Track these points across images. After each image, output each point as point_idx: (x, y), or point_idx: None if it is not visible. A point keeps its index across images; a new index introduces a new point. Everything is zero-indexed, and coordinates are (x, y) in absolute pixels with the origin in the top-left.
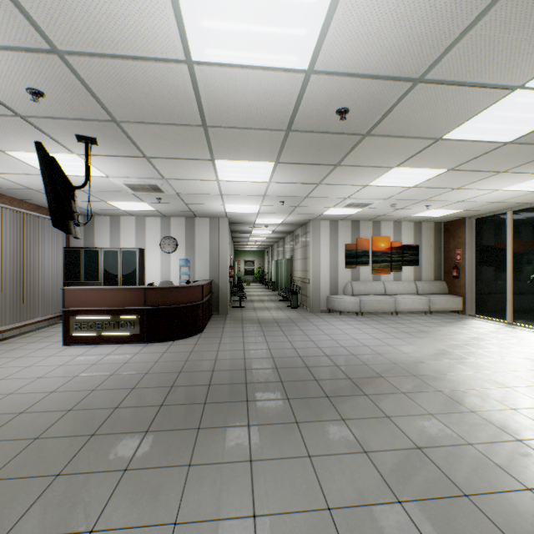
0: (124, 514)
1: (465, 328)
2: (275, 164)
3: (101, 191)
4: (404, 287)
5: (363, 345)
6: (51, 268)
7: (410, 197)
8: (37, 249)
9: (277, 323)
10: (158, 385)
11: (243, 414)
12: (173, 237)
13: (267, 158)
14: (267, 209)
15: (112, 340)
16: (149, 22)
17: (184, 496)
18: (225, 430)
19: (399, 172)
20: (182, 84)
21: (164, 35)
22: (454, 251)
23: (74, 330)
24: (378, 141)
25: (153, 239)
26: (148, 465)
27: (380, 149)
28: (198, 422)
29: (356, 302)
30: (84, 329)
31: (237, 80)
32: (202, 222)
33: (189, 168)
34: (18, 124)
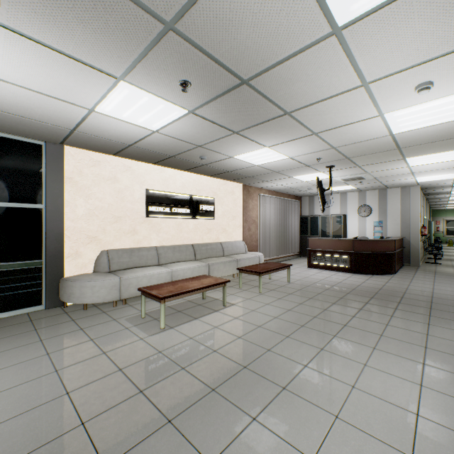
0: (364, 317)
1: None
2: None
3: (325, 184)
4: None
5: None
6: (294, 227)
7: None
8: (289, 217)
9: None
10: (367, 290)
11: (425, 311)
12: (367, 205)
13: (452, 149)
14: None
15: (332, 269)
16: (374, 132)
17: (390, 321)
18: (412, 313)
19: None
20: (386, 140)
21: (380, 133)
22: None
23: (312, 260)
24: None
25: (352, 208)
26: (370, 311)
27: None
28: (395, 307)
29: None
30: (317, 261)
31: (419, 131)
32: (393, 191)
33: (385, 165)
34: (304, 168)
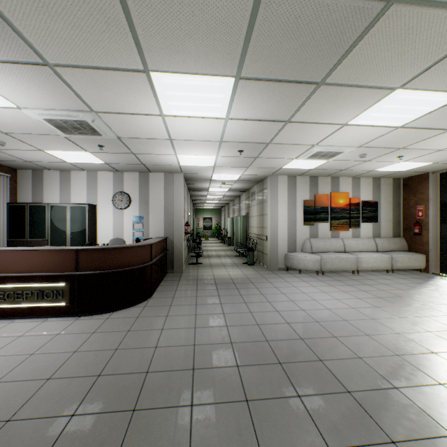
0: None
1: (443, 291)
2: (236, 82)
3: (27, 134)
4: (363, 244)
5: (340, 318)
6: None
7: (388, 143)
8: None
9: (234, 284)
10: (51, 410)
11: None
12: (126, 192)
13: (224, 68)
14: (224, 161)
15: (35, 313)
16: None
17: None
18: None
19: (398, 98)
20: None
21: None
22: (415, 207)
23: None
24: (405, 19)
25: (105, 195)
26: None
27: (397, 44)
28: None
29: (317, 260)
30: (0, 300)
31: None
32: (156, 177)
33: (119, 91)
34: None
